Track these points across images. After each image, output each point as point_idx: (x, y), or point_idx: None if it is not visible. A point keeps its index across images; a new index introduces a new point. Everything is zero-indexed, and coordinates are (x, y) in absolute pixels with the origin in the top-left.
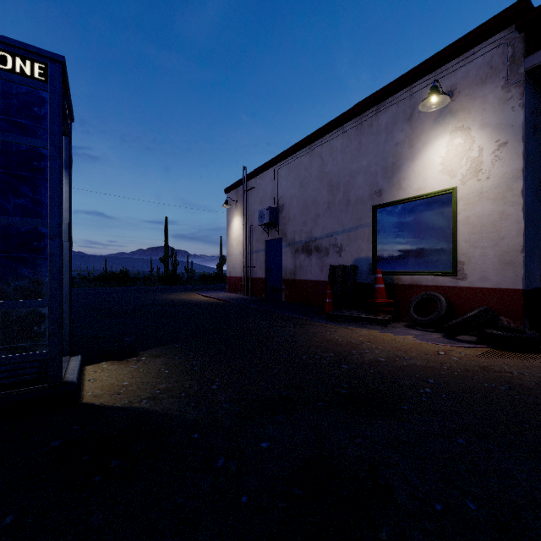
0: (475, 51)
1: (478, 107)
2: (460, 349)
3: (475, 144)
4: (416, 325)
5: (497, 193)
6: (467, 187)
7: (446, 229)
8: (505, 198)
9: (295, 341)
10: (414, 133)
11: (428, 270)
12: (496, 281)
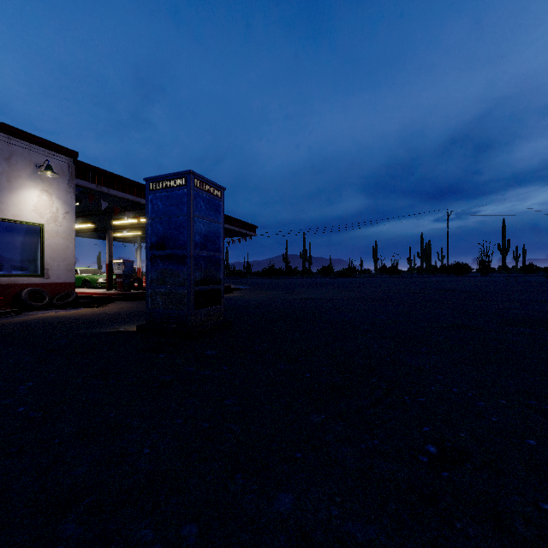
0: (56, 155)
1: (57, 186)
2: (88, 309)
3: (55, 205)
4: (34, 309)
5: (65, 235)
6: (50, 226)
7: (36, 248)
8: (68, 238)
9: (77, 318)
10: (13, 174)
11: (23, 273)
12: (65, 279)
